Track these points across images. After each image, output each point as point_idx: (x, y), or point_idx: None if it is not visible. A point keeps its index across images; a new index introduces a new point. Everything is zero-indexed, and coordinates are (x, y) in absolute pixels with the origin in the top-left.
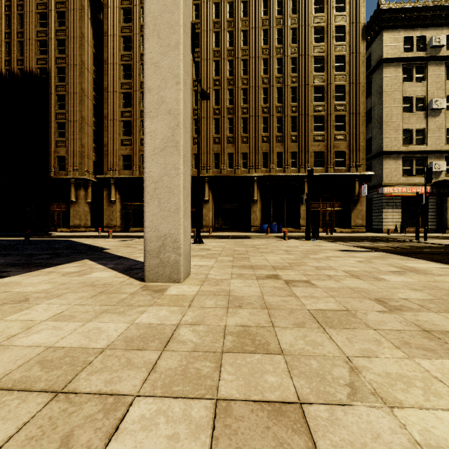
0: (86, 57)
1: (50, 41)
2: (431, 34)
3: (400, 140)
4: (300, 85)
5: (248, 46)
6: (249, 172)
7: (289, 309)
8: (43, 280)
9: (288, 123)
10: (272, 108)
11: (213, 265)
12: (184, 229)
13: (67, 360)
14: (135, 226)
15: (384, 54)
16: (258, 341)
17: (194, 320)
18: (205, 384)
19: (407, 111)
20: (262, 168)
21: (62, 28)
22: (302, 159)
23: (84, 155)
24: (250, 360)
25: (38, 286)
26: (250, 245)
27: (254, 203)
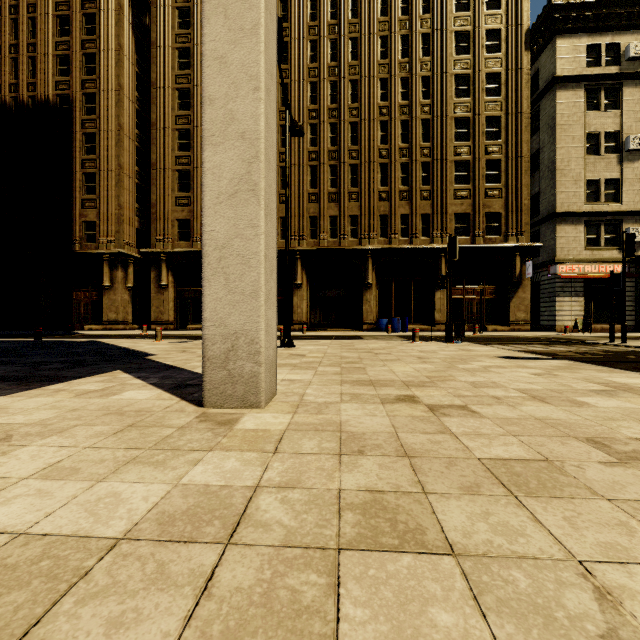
0: (126, 78)
1: (75, 56)
2: (628, 41)
3: (581, 196)
4: (435, 117)
5: (358, 61)
6: (360, 243)
7: (445, 457)
8: (43, 404)
9: (417, 171)
10: (394, 150)
11: (311, 380)
12: (266, 323)
13: (44, 567)
14: (195, 321)
15: (557, 70)
16: (403, 524)
17: (284, 479)
18: (311, 632)
19: (591, 154)
20: (378, 238)
21: (92, 37)
22: (438, 224)
23: (123, 220)
24: (394, 568)
25: (33, 414)
26: (363, 349)
27: (367, 288)
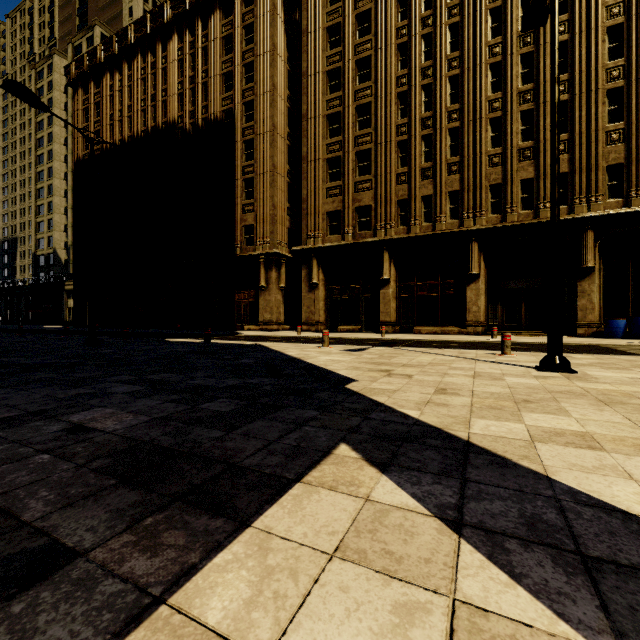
0: (279, 77)
1: (236, 70)
2: None
3: None
4: None
5: None
6: (572, 211)
7: None
8: None
9: None
10: (635, 63)
11: None
12: None
13: None
14: (345, 322)
15: None
16: None
17: None
18: None
19: None
20: (605, 200)
21: (250, 47)
22: None
23: (276, 220)
24: None
25: None
26: None
27: (585, 274)
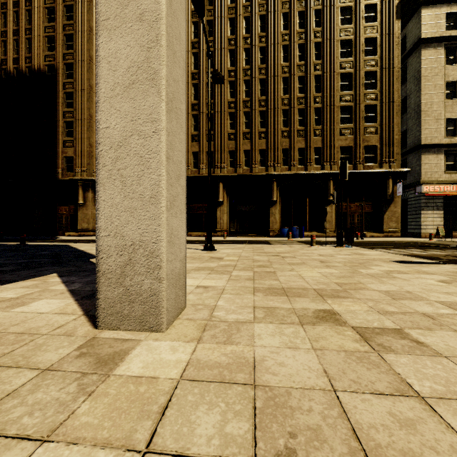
0: (94, 51)
1: (58, 37)
2: None
3: (441, 131)
4: (325, 73)
5: (266, 32)
6: (267, 170)
7: None
8: None
9: (311, 115)
10: (293, 99)
11: (225, 287)
12: (169, 233)
13: None
14: None
15: (422, 33)
16: None
17: None
18: None
19: (450, 98)
20: (281, 166)
21: (70, 22)
22: (327, 155)
23: (92, 155)
24: None
25: None
26: (272, 252)
27: (273, 204)
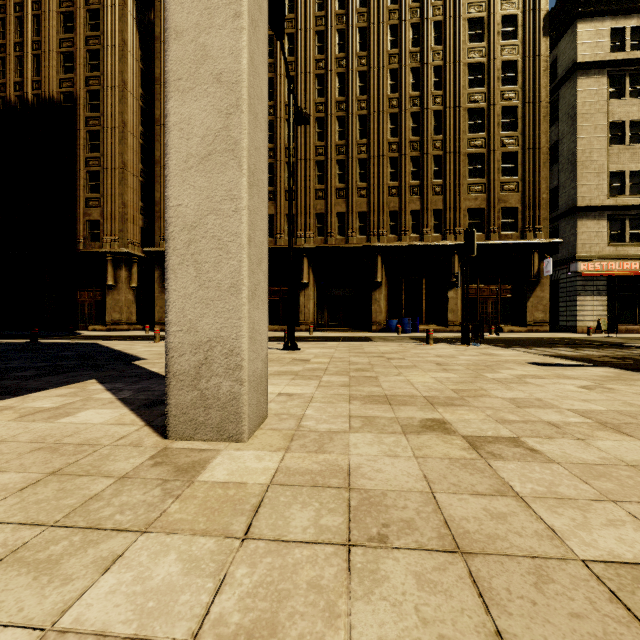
0: (130, 75)
1: (78, 53)
2: None
3: (604, 189)
4: (447, 108)
5: (367, 51)
6: (369, 240)
7: (525, 555)
8: None
9: (429, 165)
10: (404, 143)
11: (313, 394)
12: (250, 328)
13: None
14: None
15: (578, 56)
16: None
17: (247, 621)
18: None
19: (615, 144)
20: (388, 235)
21: (95, 33)
22: (451, 220)
23: (127, 218)
24: None
25: None
26: (374, 352)
27: (376, 287)
